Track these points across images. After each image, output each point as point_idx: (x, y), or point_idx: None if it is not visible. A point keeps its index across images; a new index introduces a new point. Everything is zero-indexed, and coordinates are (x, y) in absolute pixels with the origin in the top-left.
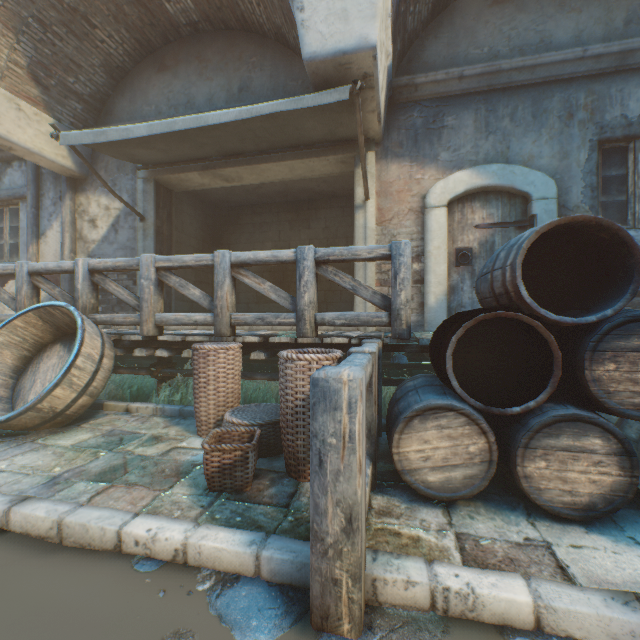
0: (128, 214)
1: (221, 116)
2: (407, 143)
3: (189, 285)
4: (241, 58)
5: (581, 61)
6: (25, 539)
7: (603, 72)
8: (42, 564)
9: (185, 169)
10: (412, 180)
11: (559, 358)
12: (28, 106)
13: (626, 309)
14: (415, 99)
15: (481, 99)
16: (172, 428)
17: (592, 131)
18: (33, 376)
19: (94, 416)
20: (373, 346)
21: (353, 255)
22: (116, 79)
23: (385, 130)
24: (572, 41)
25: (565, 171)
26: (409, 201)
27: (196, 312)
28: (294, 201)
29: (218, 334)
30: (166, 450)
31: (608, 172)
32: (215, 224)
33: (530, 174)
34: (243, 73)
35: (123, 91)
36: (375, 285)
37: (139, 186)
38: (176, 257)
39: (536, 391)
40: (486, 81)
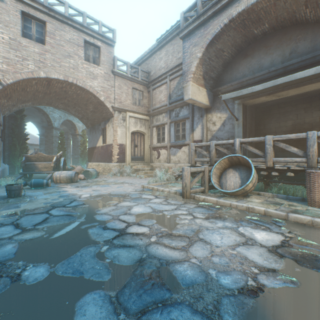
0: (229, 119)
1: (304, 73)
2: None
3: (290, 146)
4: (290, 39)
5: None
6: (297, 223)
7: None
8: (317, 229)
9: (258, 96)
10: None
11: None
12: (201, 88)
13: None
14: None
15: None
16: (291, 202)
17: None
18: (224, 179)
19: (247, 194)
20: None
21: None
22: (224, 67)
23: None
24: None
25: None
26: None
27: (249, 157)
28: (307, 97)
29: (309, 166)
30: (305, 209)
31: None
32: (255, 116)
33: None
34: (291, 45)
35: (226, 71)
36: None
37: (235, 107)
38: (284, 135)
39: None
40: None
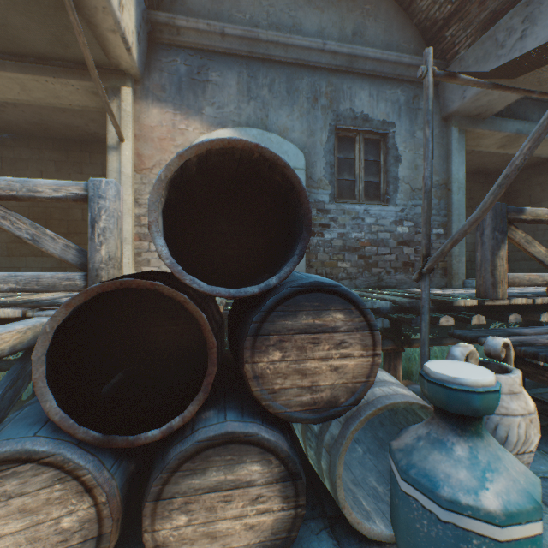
0: None
1: None
2: (171, 88)
3: None
4: None
5: (323, 53)
6: None
7: (338, 69)
8: None
9: None
10: (176, 129)
11: (215, 348)
12: None
13: (303, 275)
14: (179, 43)
15: (244, 63)
16: None
17: (331, 117)
18: None
19: None
20: (7, 328)
21: (30, 191)
22: None
23: (146, 68)
24: (317, 35)
25: (312, 147)
26: (173, 151)
27: None
28: (62, 139)
29: None
30: None
31: (343, 155)
32: None
33: (285, 144)
34: None
35: None
36: (134, 239)
37: None
38: None
39: (194, 395)
40: (247, 46)
